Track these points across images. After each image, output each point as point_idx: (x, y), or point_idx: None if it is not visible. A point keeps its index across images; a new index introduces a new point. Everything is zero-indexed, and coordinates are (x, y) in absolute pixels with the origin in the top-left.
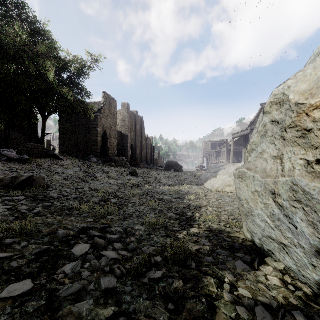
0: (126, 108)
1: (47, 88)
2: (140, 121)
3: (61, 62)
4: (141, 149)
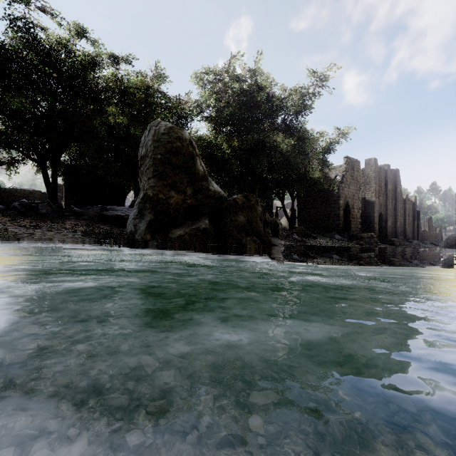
0: (372, 166)
1: (299, 174)
2: (393, 177)
3: (315, 151)
4: (395, 217)
